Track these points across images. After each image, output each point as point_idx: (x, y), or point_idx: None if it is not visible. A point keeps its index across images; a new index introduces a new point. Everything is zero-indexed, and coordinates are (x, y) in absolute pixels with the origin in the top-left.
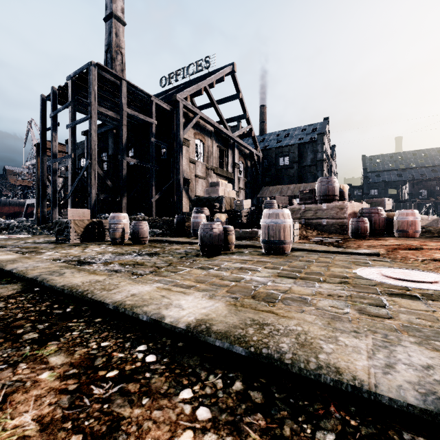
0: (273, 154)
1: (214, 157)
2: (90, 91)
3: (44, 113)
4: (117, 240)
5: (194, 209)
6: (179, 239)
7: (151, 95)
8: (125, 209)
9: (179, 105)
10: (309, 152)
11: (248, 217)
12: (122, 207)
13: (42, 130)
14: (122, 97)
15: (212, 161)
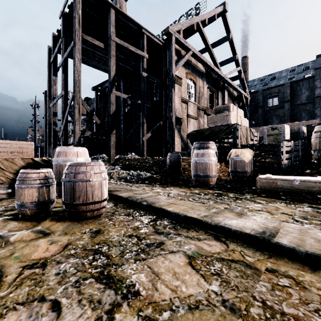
0: (261, 96)
1: (204, 97)
2: (74, 16)
3: (50, 62)
4: (26, 208)
5: (194, 144)
6: (176, 202)
7: (142, 26)
8: (113, 148)
9: (172, 38)
10: (303, 90)
11: (290, 154)
12: (110, 146)
13: (48, 78)
14: (110, 25)
15: (203, 102)
